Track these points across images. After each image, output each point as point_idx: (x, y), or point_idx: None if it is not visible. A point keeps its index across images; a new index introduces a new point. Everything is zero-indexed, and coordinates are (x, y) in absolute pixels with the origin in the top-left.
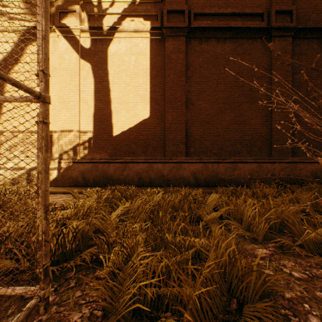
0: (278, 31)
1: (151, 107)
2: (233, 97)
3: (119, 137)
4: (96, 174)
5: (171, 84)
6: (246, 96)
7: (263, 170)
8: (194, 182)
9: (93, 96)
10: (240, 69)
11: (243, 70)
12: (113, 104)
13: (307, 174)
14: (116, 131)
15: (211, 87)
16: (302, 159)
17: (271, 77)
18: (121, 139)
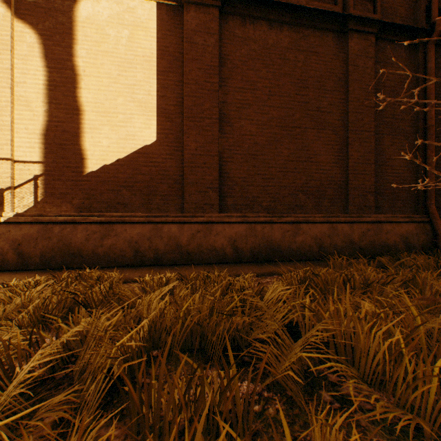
0: (357, 24)
1: (159, 125)
2: (293, 119)
3: (98, 175)
4: (48, 245)
5: (194, 86)
6: (313, 119)
7: (338, 235)
8: (233, 256)
9: (44, 94)
10: (304, 75)
11: (308, 77)
12: (86, 113)
13: (396, 239)
14: (92, 164)
15: (260, 99)
16: (388, 217)
17: (347, 93)
18: (100, 179)
